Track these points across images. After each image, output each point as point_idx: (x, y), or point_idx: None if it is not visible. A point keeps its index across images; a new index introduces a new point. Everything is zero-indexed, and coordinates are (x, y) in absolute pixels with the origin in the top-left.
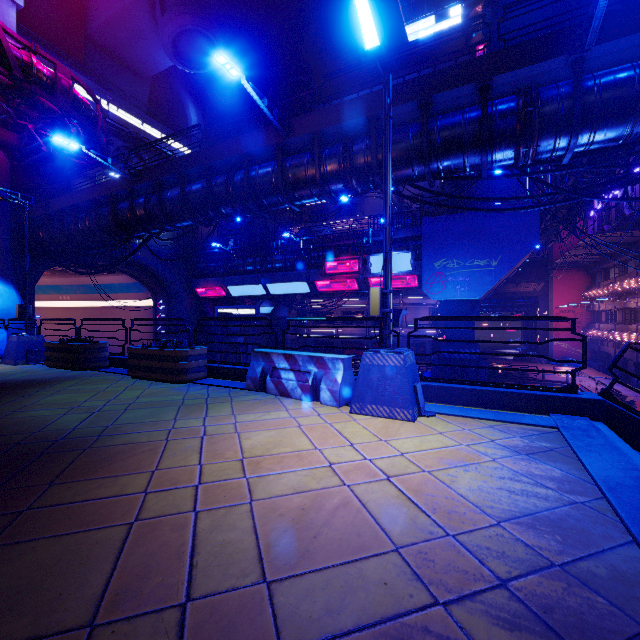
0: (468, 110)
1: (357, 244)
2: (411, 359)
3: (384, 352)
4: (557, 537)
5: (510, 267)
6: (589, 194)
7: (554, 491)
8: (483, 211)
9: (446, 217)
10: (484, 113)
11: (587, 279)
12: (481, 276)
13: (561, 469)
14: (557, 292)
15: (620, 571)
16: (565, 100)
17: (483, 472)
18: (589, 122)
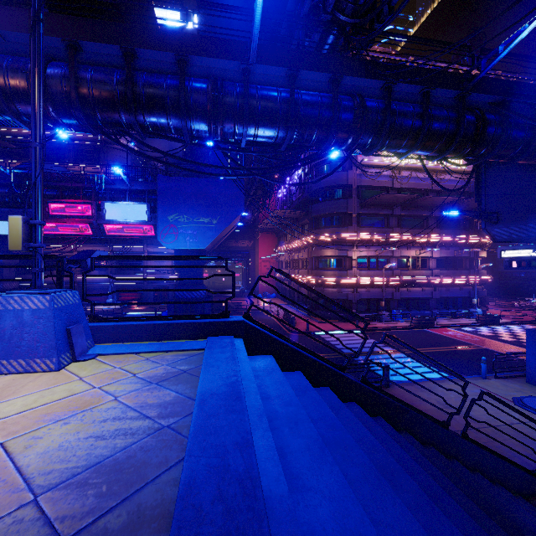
0: (170, 76)
1: (91, 189)
2: (69, 300)
3: (25, 294)
4: (103, 488)
5: (226, 226)
6: (258, 173)
7: (151, 420)
8: (188, 171)
9: (178, 178)
10: (182, 83)
11: (277, 240)
12: (205, 231)
13: (178, 391)
14: (261, 248)
15: (142, 510)
16: (239, 96)
17: (87, 419)
18: (254, 119)
